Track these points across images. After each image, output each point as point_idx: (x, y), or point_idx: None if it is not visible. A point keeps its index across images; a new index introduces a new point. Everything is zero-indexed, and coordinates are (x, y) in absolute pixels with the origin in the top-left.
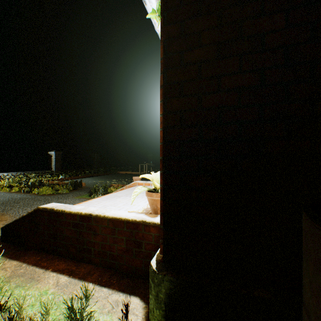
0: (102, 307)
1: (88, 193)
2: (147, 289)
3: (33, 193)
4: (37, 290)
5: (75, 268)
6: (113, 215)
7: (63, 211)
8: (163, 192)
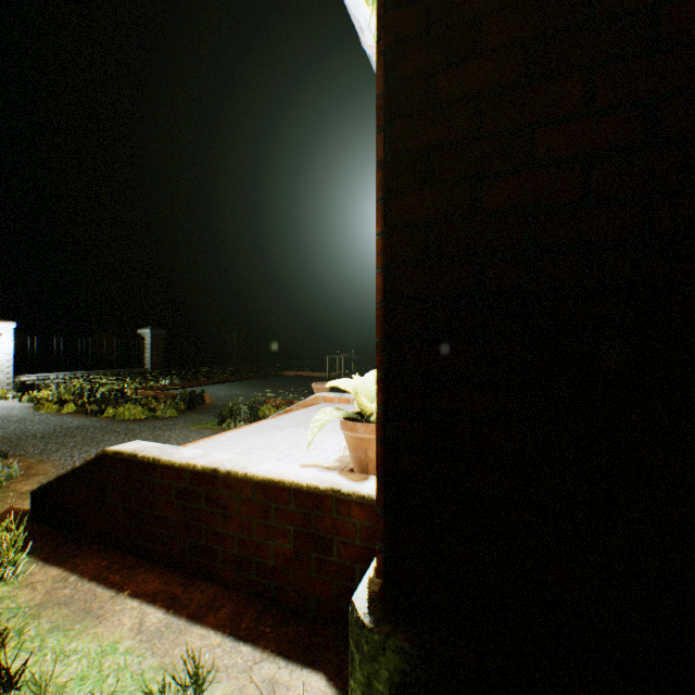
0: (238, 694)
1: (217, 419)
2: (343, 654)
3: (105, 417)
4: (96, 641)
5: (181, 591)
6: (266, 474)
7: (157, 461)
8: (383, 425)
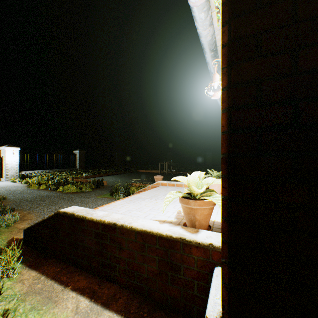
0: None
1: (110, 192)
2: None
3: (59, 191)
4: None
5: (97, 288)
6: (142, 227)
7: (84, 218)
8: (225, 208)
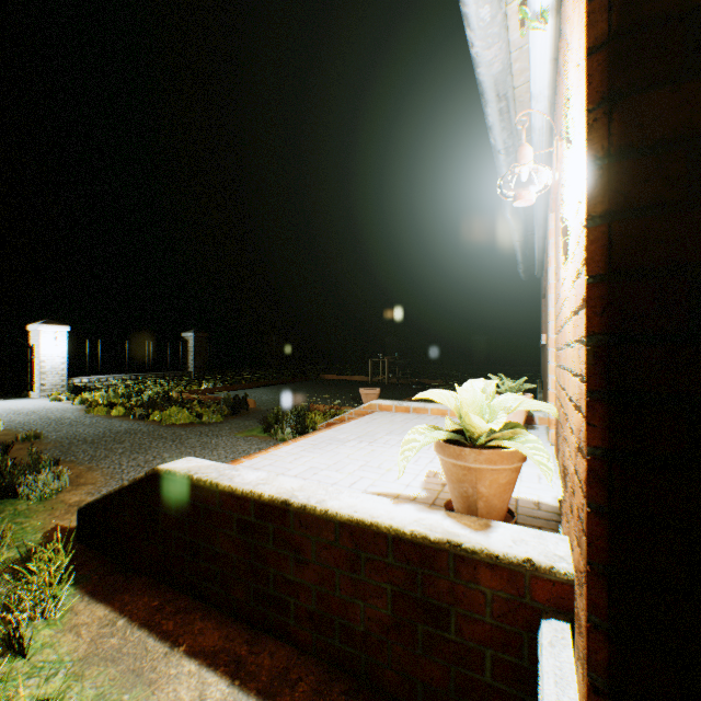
0: None
1: (263, 425)
2: None
3: (152, 421)
4: None
5: (246, 652)
6: (352, 513)
7: (215, 486)
8: (594, 477)
